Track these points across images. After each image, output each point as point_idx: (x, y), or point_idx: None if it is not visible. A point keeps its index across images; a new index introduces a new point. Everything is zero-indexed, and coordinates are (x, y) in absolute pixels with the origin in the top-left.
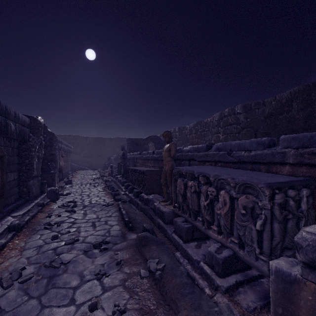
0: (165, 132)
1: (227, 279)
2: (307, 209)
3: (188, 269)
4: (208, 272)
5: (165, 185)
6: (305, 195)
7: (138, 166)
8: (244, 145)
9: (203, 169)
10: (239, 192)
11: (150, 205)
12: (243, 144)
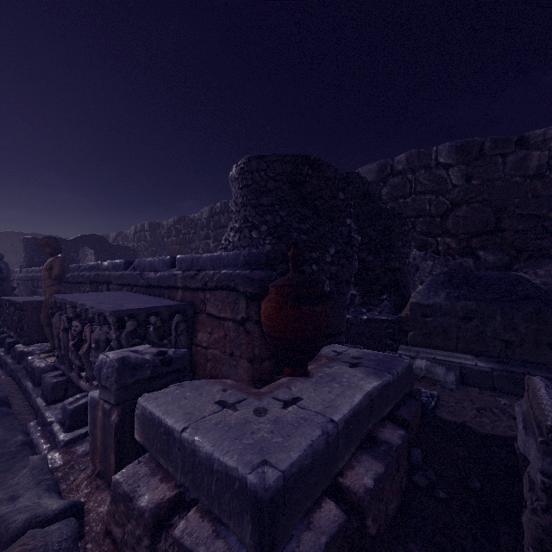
0: (44, 239)
1: (76, 432)
2: (178, 335)
3: (35, 437)
4: (55, 431)
5: (50, 325)
6: (176, 321)
7: (42, 293)
8: (154, 264)
9: (89, 297)
10: (100, 324)
11: (24, 362)
12: (153, 263)
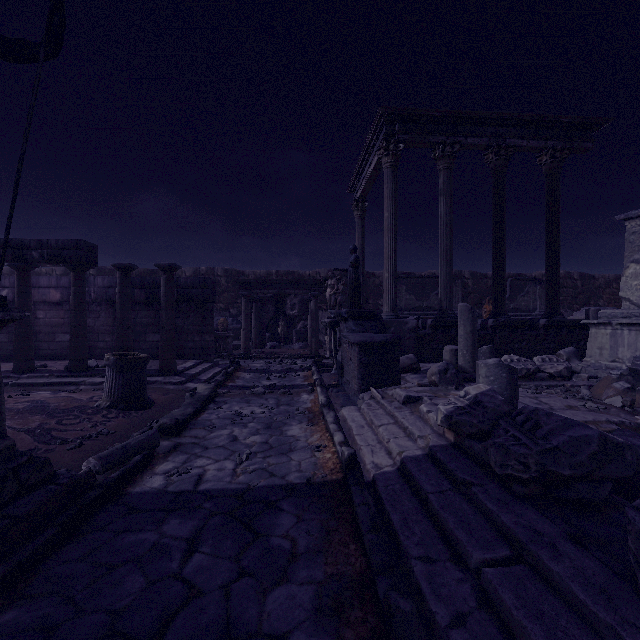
0: None
1: None
2: None
3: None
4: None
5: None
6: None
7: None
8: None
9: None
10: None
11: None
12: None
